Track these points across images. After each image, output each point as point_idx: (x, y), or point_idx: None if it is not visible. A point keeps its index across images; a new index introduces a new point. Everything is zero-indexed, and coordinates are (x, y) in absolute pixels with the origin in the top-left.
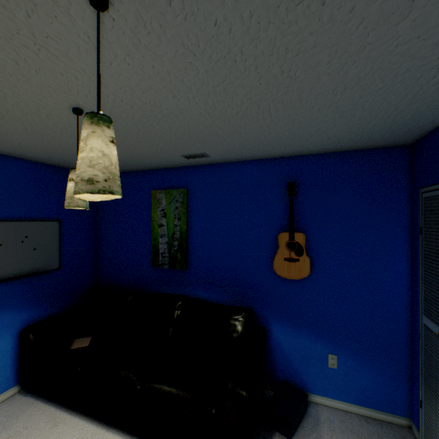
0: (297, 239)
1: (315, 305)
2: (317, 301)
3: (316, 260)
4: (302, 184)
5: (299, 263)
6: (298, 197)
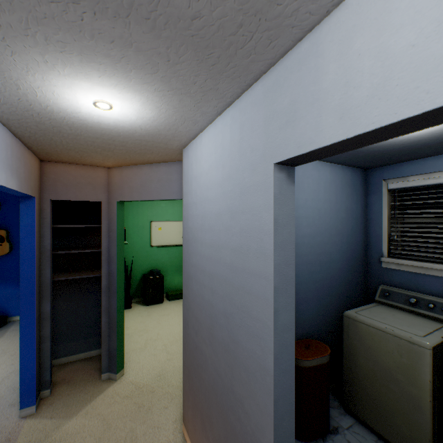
0: (1, 233)
1: (16, 268)
2: (17, 266)
3: (16, 244)
4: (7, 203)
5: (3, 247)
6: (4, 210)
